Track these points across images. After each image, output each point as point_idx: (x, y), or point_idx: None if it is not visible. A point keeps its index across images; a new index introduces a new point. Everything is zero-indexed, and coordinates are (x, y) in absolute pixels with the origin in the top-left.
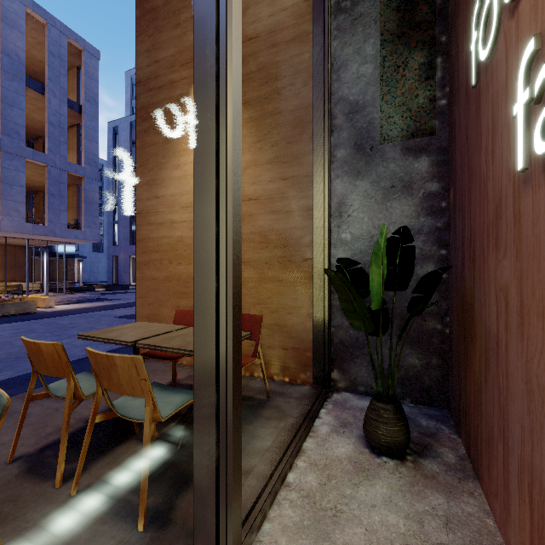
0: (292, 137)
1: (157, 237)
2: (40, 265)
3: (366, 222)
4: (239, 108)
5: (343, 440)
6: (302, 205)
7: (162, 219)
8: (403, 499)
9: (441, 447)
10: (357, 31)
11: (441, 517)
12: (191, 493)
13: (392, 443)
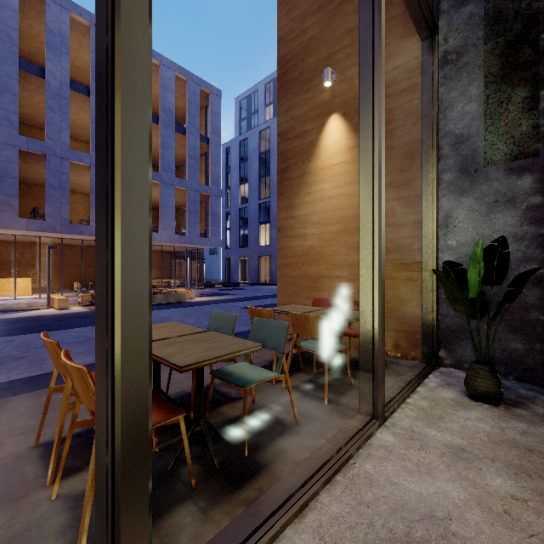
0: (403, 166)
1: (293, 246)
2: (173, 266)
3: (471, 231)
4: (384, 188)
5: (448, 391)
6: (412, 219)
7: (297, 233)
8: (491, 420)
9: (534, 405)
10: (462, 77)
11: (519, 430)
12: (347, 397)
13: (487, 392)
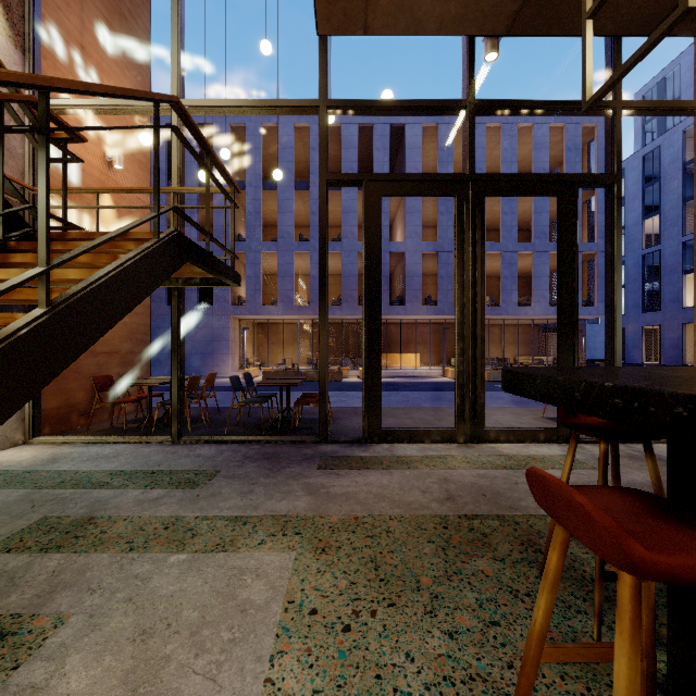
0: None
1: None
2: None
3: None
4: None
5: None
6: None
7: None
8: None
9: None
10: None
11: None
12: None
13: None
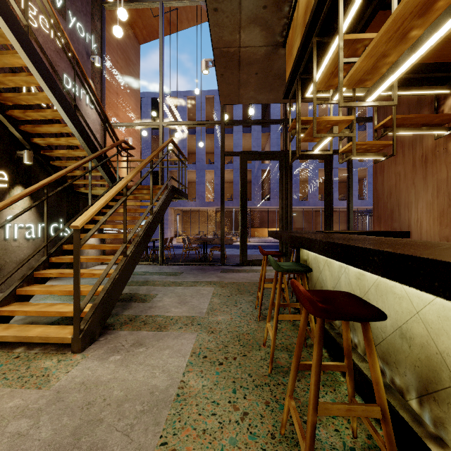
0: None
1: None
2: None
3: None
4: None
5: None
6: None
7: None
8: None
9: None
10: None
11: None
12: None
13: None
